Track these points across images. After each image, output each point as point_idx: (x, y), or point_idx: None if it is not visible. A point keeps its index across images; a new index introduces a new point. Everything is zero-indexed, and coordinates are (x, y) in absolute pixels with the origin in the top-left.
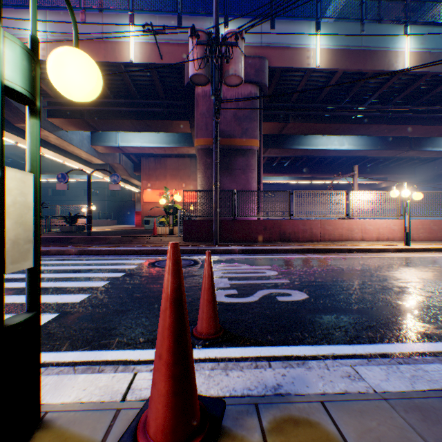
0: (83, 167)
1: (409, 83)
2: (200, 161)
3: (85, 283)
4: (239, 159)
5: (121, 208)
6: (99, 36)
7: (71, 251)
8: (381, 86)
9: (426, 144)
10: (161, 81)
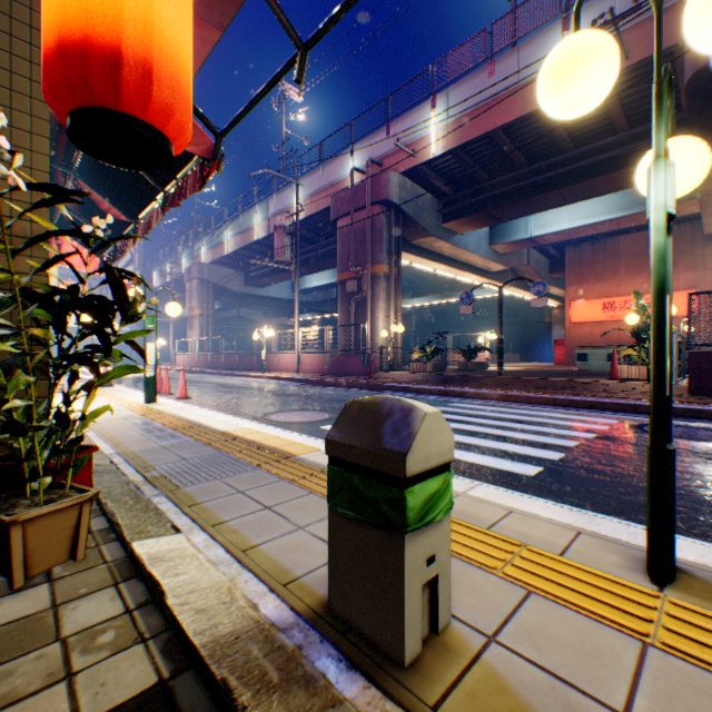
0: (476, 279)
1: None
2: None
3: (543, 438)
4: None
5: (522, 336)
6: (511, 83)
7: (490, 394)
8: None
9: None
10: (619, 100)
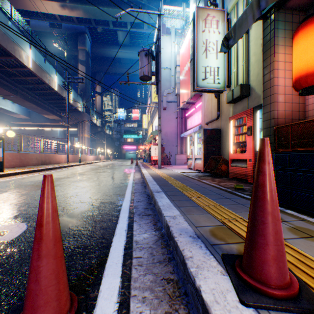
0: None
1: None
2: None
3: None
4: None
5: None
6: None
7: None
8: None
9: None
10: None
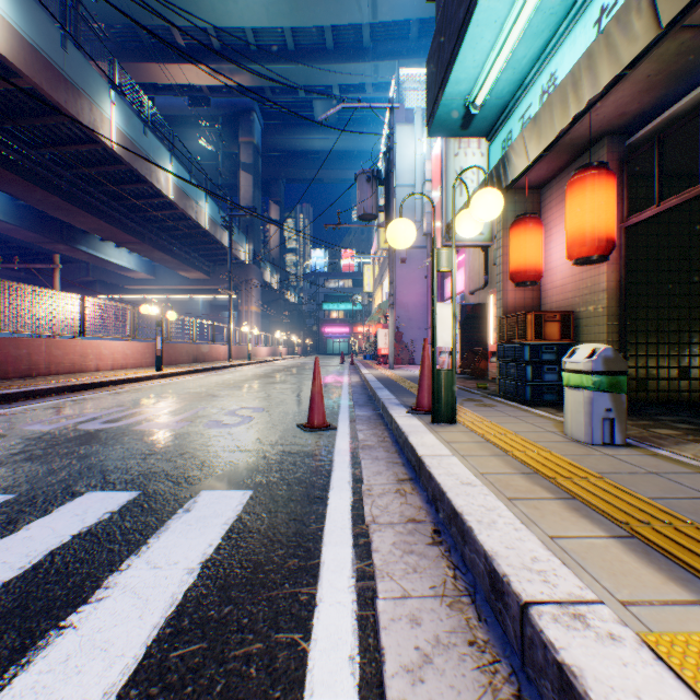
0: None
1: (104, 162)
2: None
3: None
4: None
5: None
6: None
7: None
8: (73, 144)
9: (84, 242)
10: None
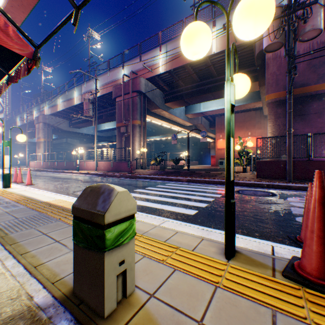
0: (180, 129)
1: None
2: (270, 113)
3: (201, 198)
4: (313, 104)
5: (199, 154)
6: None
7: (183, 179)
8: None
9: None
10: (234, 58)
